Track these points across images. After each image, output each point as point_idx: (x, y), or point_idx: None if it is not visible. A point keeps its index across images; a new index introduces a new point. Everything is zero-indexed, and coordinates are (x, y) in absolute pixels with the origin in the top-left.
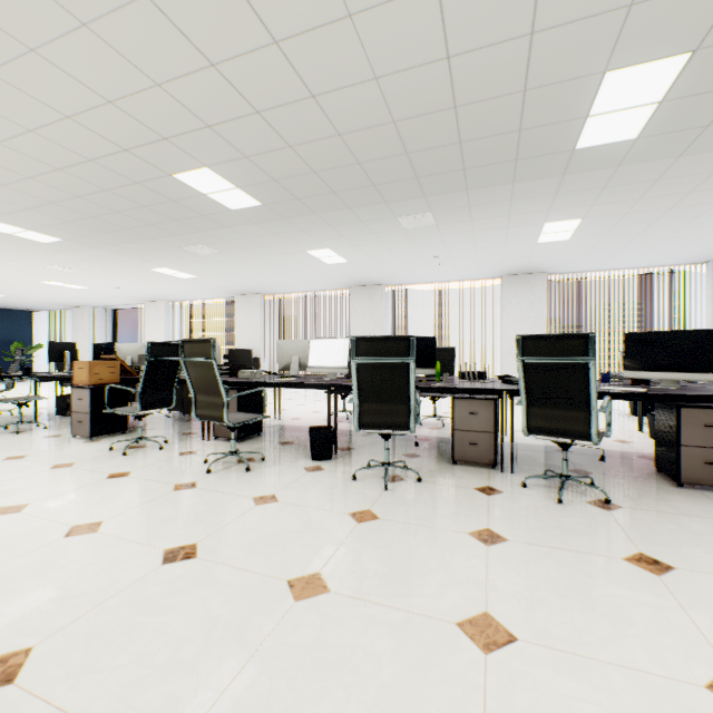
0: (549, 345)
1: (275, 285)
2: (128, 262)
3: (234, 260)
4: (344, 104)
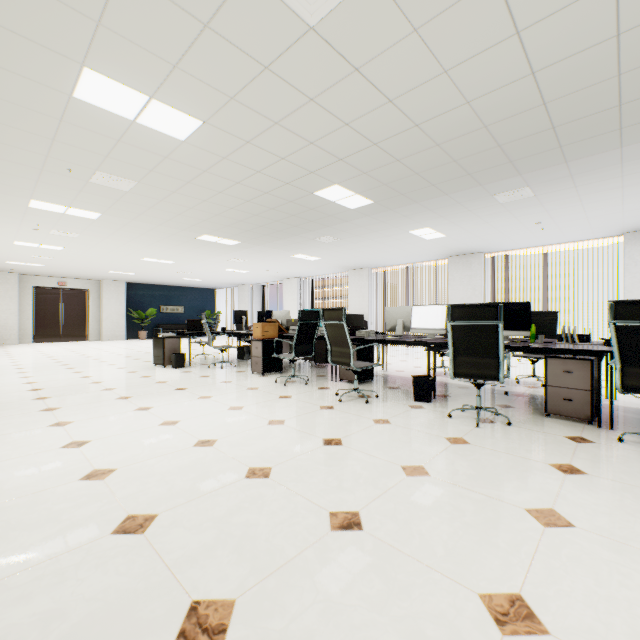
0: None
1: (380, 260)
2: (277, 252)
3: (349, 244)
4: (441, 124)
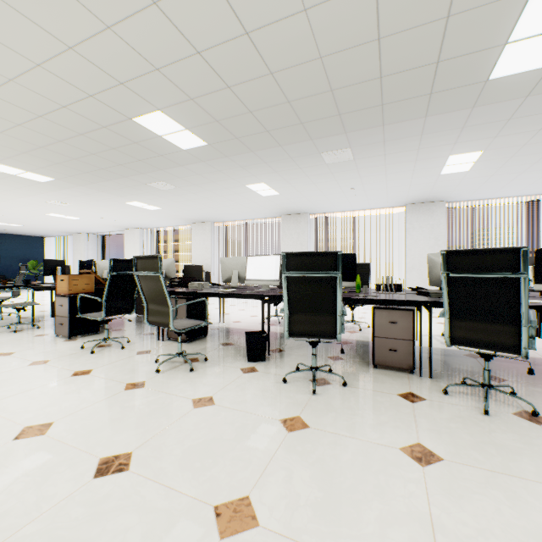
0: (476, 260)
1: (222, 215)
2: (107, 197)
3: (188, 194)
4: (276, 40)
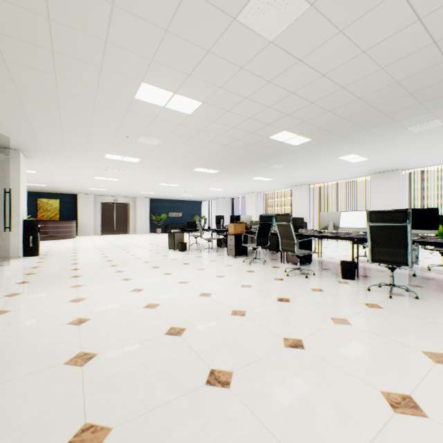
0: None
1: (316, 179)
2: (242, 176)
3: (293, 168)
4: (361, 85)
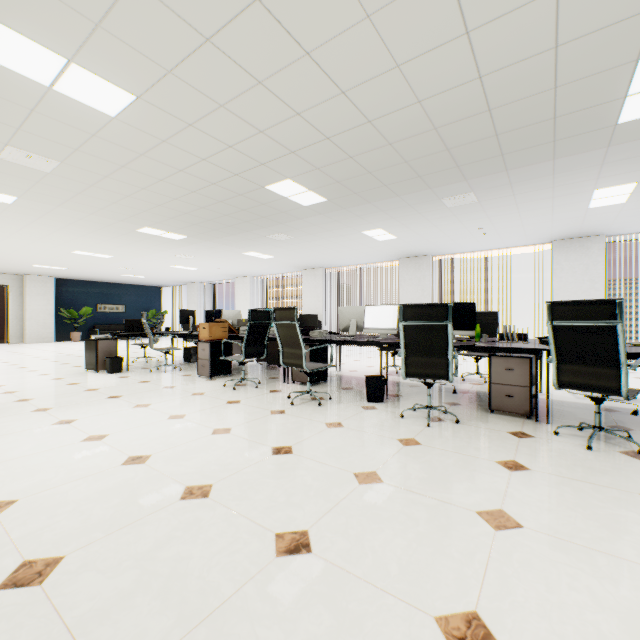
0: (577, 310)
1: (335, 260)
2: (228, 249)
3: (303, 242)
4: (394, 122)
